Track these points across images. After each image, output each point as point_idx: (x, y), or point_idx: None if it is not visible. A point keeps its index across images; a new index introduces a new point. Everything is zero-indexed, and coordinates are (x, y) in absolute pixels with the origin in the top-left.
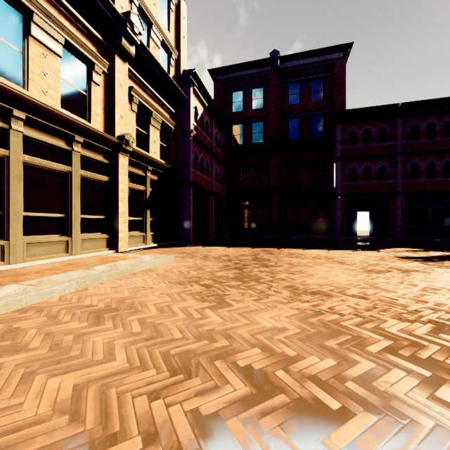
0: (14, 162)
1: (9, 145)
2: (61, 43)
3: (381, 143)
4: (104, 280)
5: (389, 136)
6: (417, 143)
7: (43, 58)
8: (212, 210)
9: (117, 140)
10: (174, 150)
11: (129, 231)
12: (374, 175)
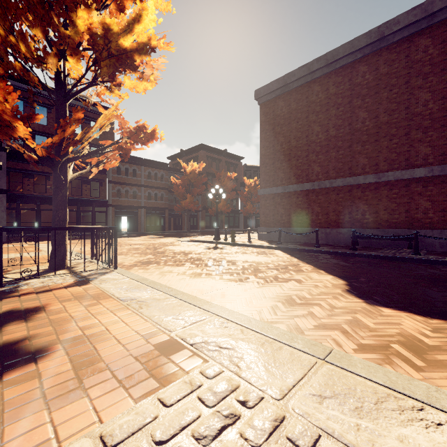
0: None
1: None
2: None
3: (134, 178)
4: None
5: (138, 175)
6: (151, 181)
7: None
8: None
9: None
10: None
11: None
12: (131, 195)
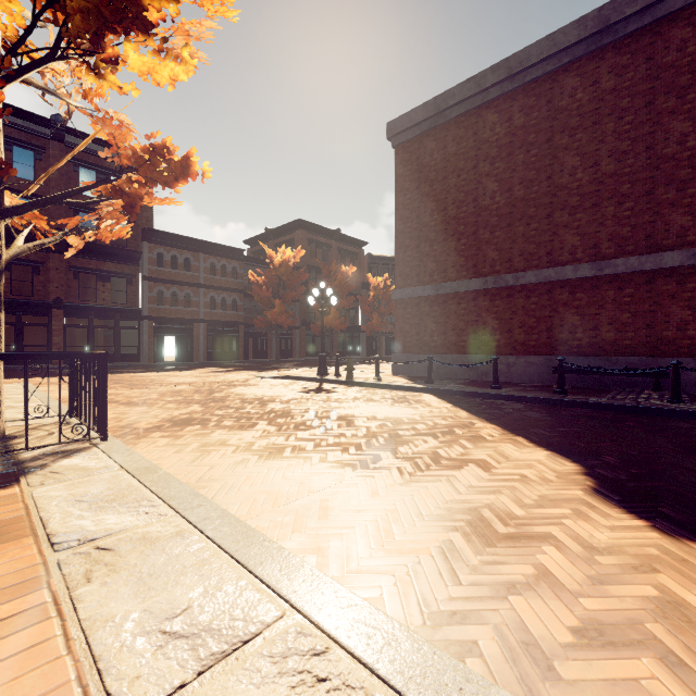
0: None
1: None
2: None
3: (187, 272)
4: None
5: (194, 267)
6: (215, 278)
7: None
8: None
9: None
10: None
11: None
12: (181, 301)
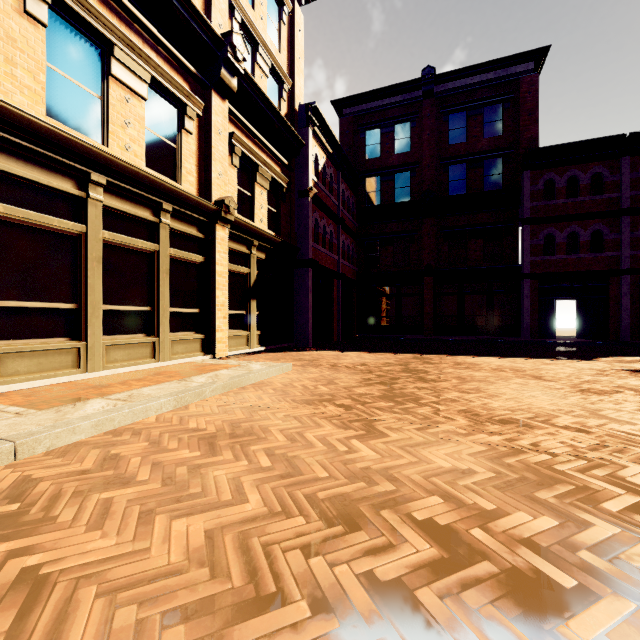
0: (92, 241)
1: (87, 219)
2: (146, 82)
3: (596, 196)
4: (207, 396)
5: (610, 185)
6: None
7: (126, 102)
8: (338, 300)
9: (215, 206)
10: (286, 216)
11: (228, 330)
12: (584, 245)
